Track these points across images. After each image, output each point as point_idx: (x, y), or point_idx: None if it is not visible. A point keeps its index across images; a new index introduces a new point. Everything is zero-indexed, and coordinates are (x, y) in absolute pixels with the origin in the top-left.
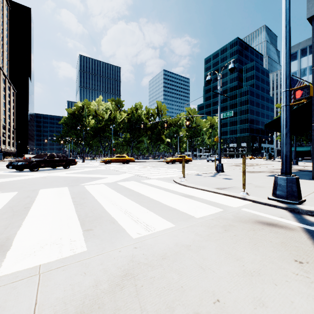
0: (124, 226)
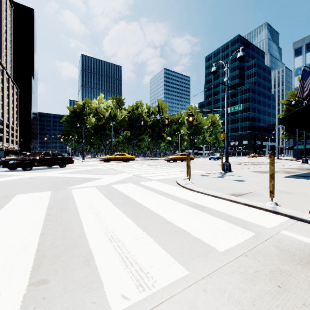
0: (103, 274)
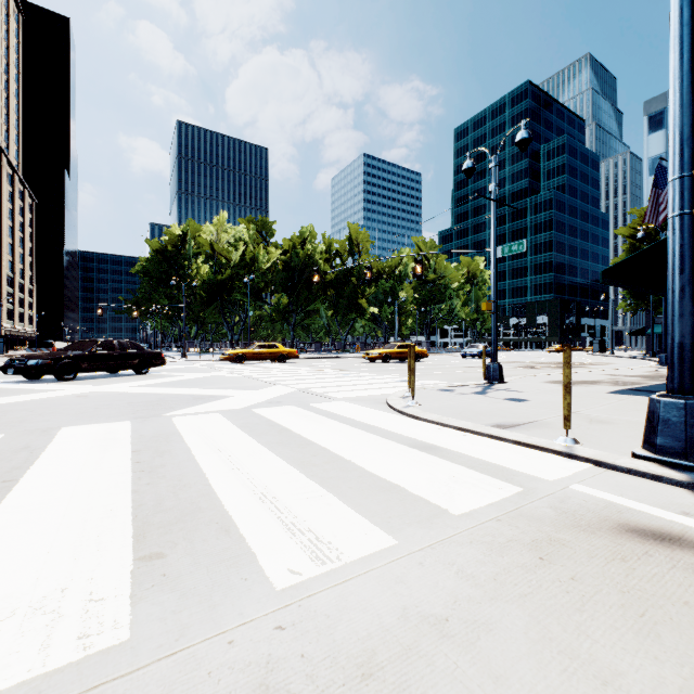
0: (255, 546)
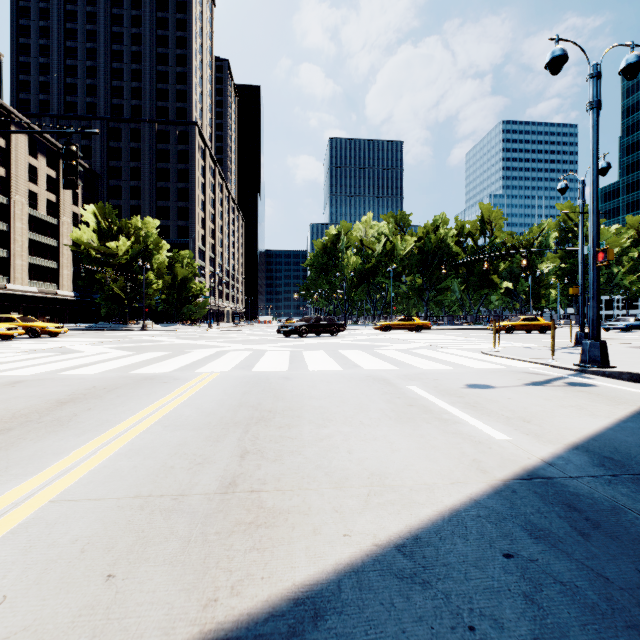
0: (418, 366)
